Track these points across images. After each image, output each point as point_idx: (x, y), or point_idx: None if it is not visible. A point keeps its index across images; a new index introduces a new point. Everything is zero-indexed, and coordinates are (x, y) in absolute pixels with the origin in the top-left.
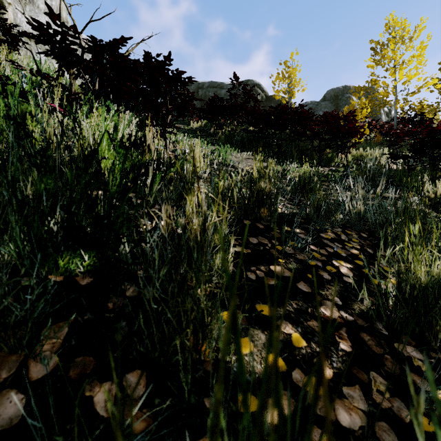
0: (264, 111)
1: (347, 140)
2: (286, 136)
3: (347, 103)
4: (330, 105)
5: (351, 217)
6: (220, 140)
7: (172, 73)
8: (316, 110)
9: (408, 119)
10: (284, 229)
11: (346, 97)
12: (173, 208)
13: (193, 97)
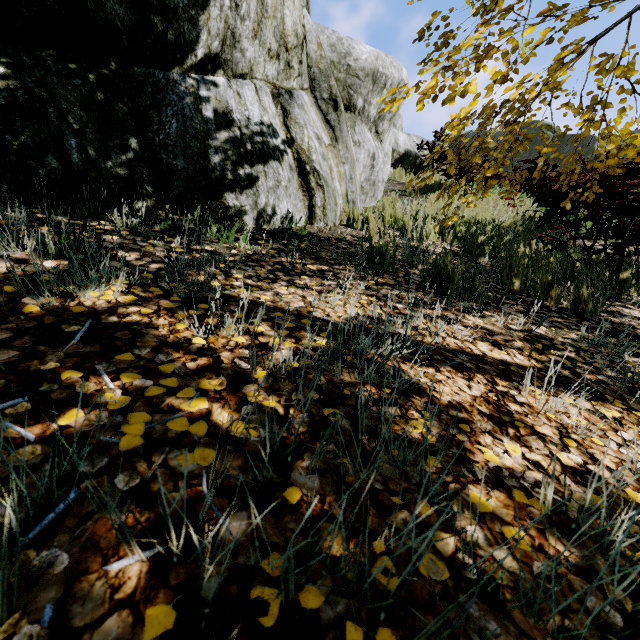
0: None
1: None
2: None
3: None
4: None
5: None
6: None
7: None
8: None
9: None
10: None
11: None
12: None
13: None
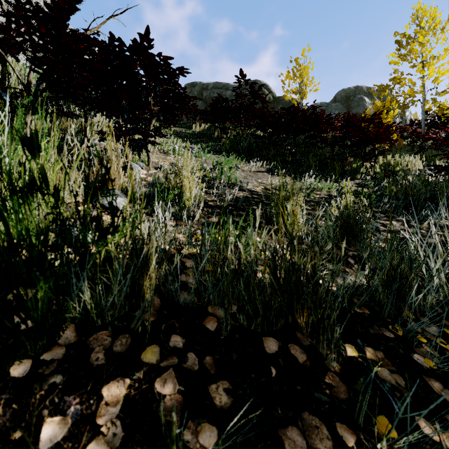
0: (273, 114)
1: (375, 148)
2: (300, 142)
3: (359, 104)
4: (341, 106)
5: (445, 296)
6: (224, 146)
7: (153, 60)
8: (326, 112)
9: (431, 121)
10: (366, 399)
11: (358, 98)
12: (109, 330)
13: (186, 95)
